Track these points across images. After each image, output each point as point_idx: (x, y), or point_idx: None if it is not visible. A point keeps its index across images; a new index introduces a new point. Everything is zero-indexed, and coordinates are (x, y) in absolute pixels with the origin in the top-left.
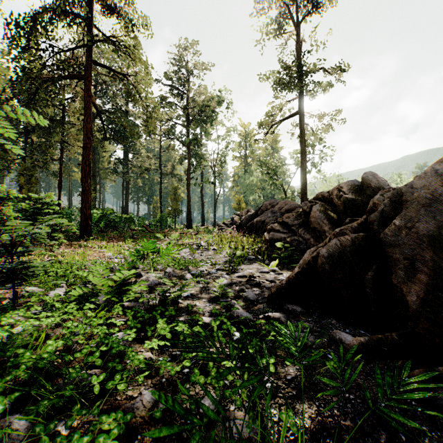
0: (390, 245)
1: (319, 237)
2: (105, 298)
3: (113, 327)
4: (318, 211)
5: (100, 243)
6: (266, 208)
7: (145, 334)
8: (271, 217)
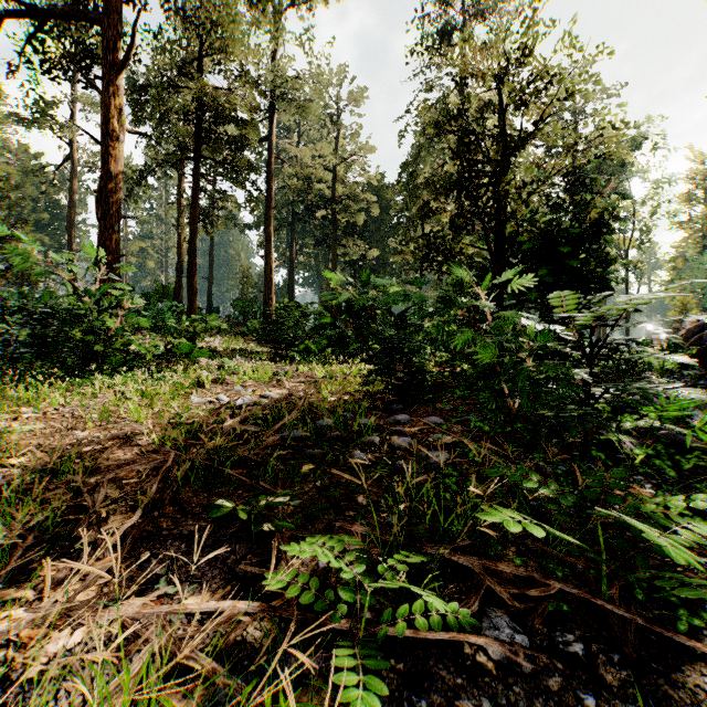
0: None
1: None
2: None
3: None
4: None
5: None
6: None
7: None
8: None
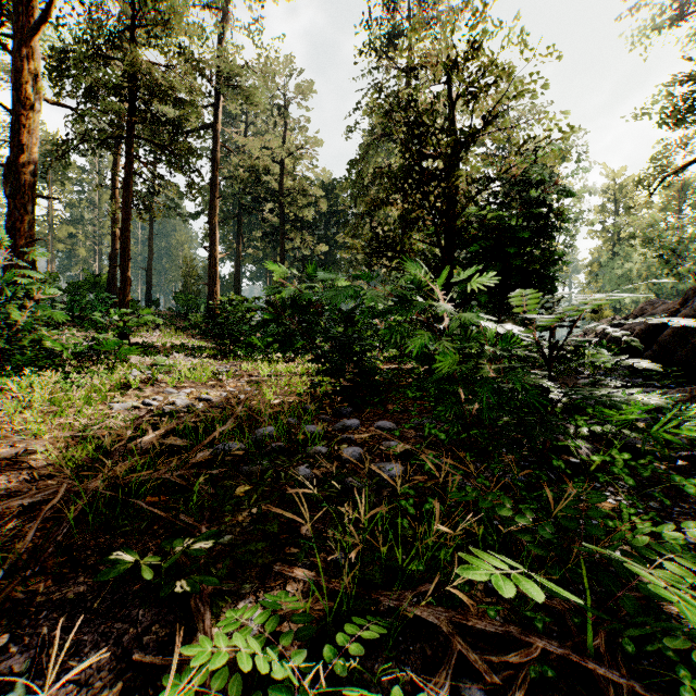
0: None
1: None
2: None
3: None
4: None
5: None
6: (641, 312)
7: None
8: None
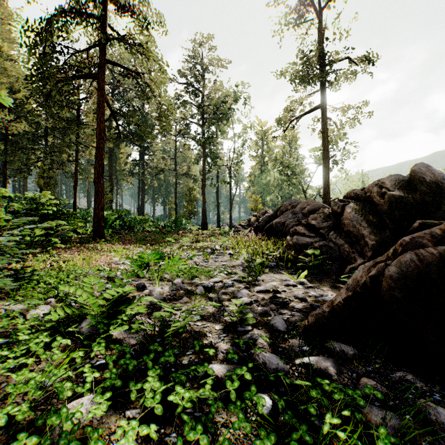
0: None
1: (355, 242)
2: (89, 326)
3: None
4: (352, 211)
5: (110, 246)
6: (285, 209)
7: (129, 392)
8: (292, 218)
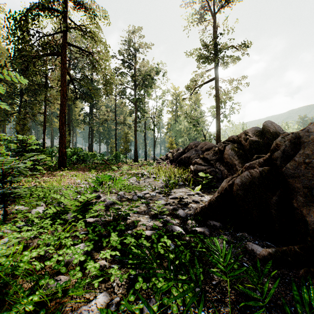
0: (291, 176)
1: (231, 168)
2: (72, 215)
3: (78, 238)
4: (230, 150)
5: (72, 173)
6: (191, 147)
7: (101, 244)
8: (195, 153)
